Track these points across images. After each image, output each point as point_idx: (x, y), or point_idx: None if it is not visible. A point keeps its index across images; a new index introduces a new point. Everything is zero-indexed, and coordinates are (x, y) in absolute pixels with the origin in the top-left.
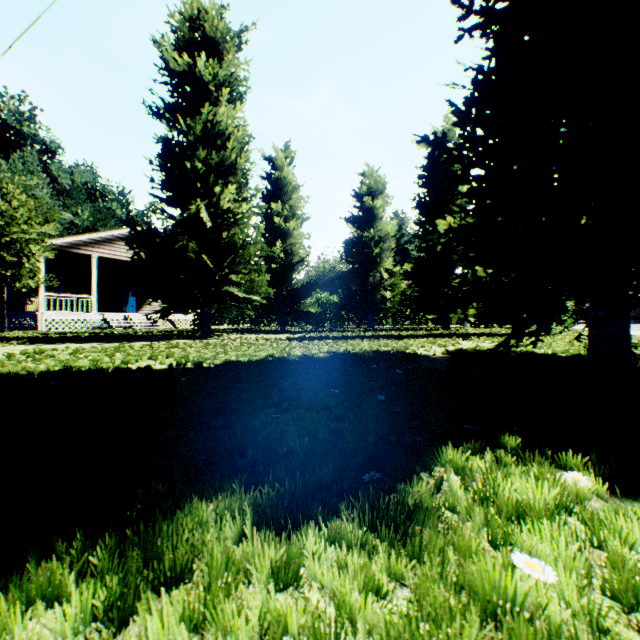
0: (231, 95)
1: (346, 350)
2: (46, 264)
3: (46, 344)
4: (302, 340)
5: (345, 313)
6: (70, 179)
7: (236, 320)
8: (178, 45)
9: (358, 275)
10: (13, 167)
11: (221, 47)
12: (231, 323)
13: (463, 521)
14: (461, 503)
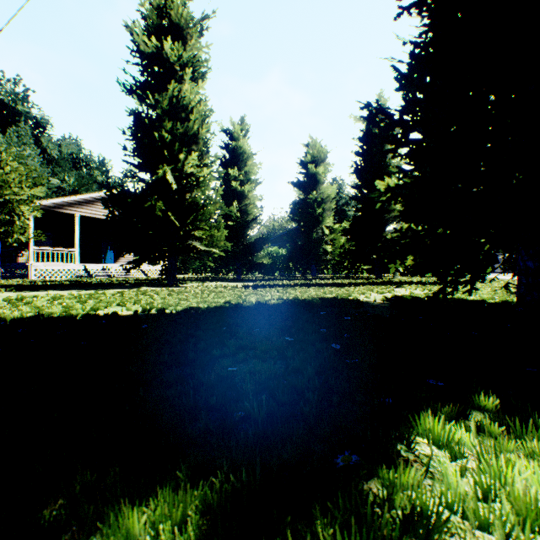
0: (194, 74)
1: (295, 297)
2: (36, 222)
3: (30, 291)
4: (256, 287)
5: (292, 264)
6: (58, 150)
7: (199, 270)
8: (148, 30)
9: (303, 231)
10: (9, 140)
11: (185, 32)
12: (195, 272)
13: (473, 531)
14: (468, 506)
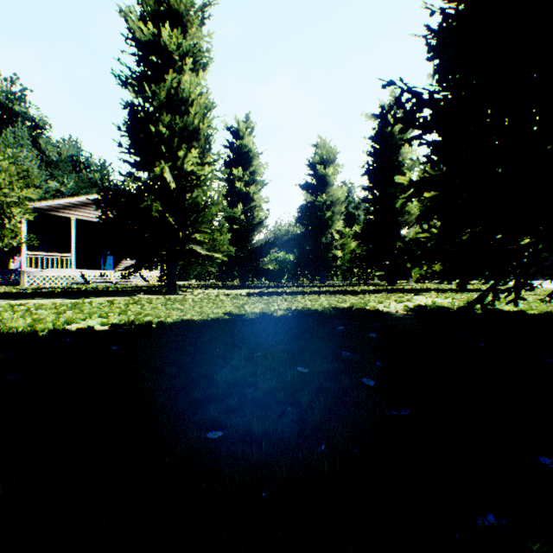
0: (195, 66)
1: (306, 307)
2: (30, 226)
3: (13, 299)
4: (261, 295)
5: (300, 270)
6: (57, 152)
7: (203, 276)
8: (144, 17)
9: (312, 236)
10: (5, 141)
11: (185, 19)
12: (198, 279)
13: None
14: None
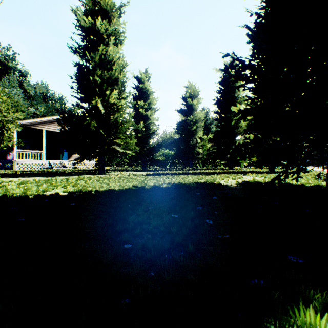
0: (115, 41)
1: (179, 182)
2: (19, 134)
3: (10, 178)
4: (154, 175)
5: (177, 160)
6: (34, 90)
7: (120, 164)
8: (86, 13)
9: (184, 140)
10: (3, 84)
11: (110, 14)
12: (117, 165)
13: None
14: None
